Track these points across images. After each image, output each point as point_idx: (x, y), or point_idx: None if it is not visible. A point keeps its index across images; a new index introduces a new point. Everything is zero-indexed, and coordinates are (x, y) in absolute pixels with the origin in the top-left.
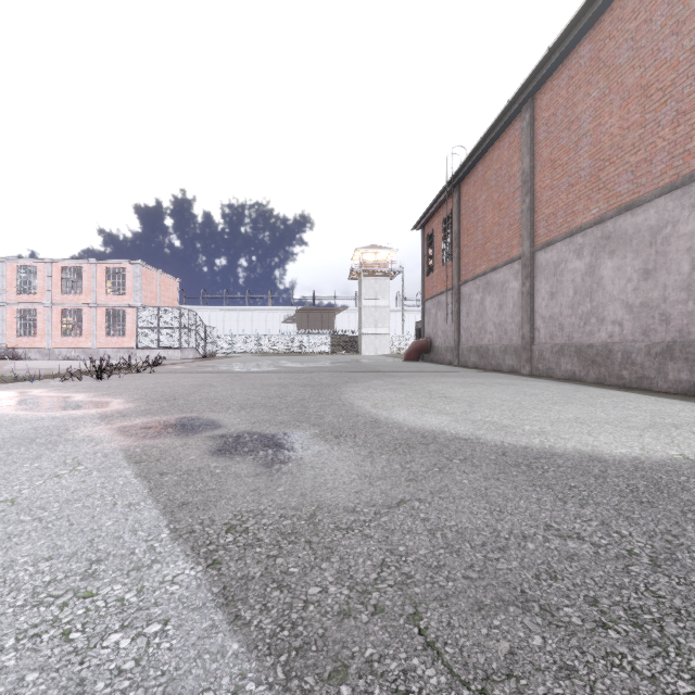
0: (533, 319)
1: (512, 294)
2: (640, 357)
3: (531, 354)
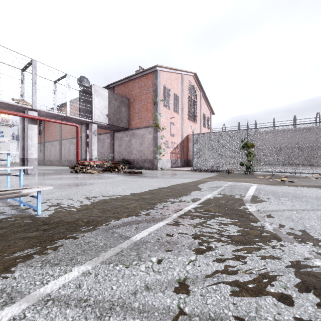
0: (61, 154)
1: (57, 148)
2: (74, 162)
3: (61, 161)
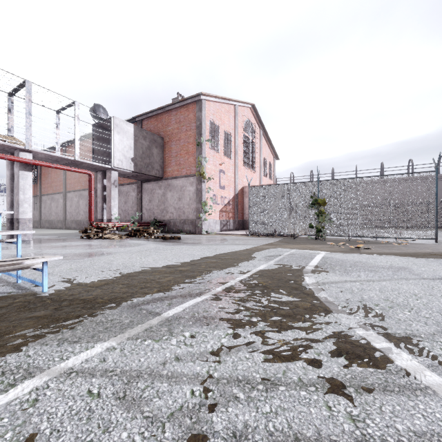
0: (66, 212)
1: (60, 204)
2: (85, 223)
3: (66, 223)
